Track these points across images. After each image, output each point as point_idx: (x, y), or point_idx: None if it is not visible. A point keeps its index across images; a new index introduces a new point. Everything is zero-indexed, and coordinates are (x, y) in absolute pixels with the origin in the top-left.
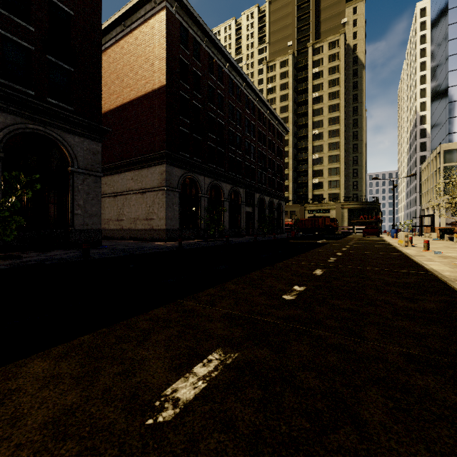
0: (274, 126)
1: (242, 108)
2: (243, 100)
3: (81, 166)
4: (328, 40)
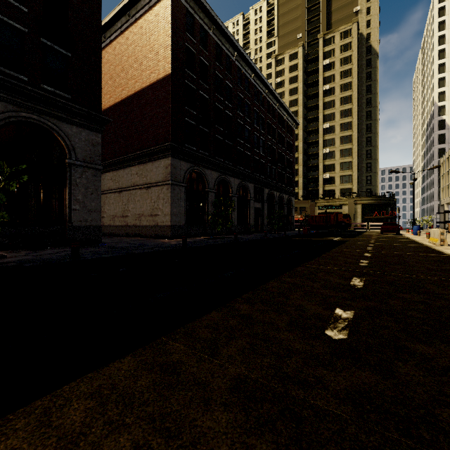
0: (284, 119)
1: (251, 100)
2: (252, 91)
3: (80, 158)
4: (340, 30)
